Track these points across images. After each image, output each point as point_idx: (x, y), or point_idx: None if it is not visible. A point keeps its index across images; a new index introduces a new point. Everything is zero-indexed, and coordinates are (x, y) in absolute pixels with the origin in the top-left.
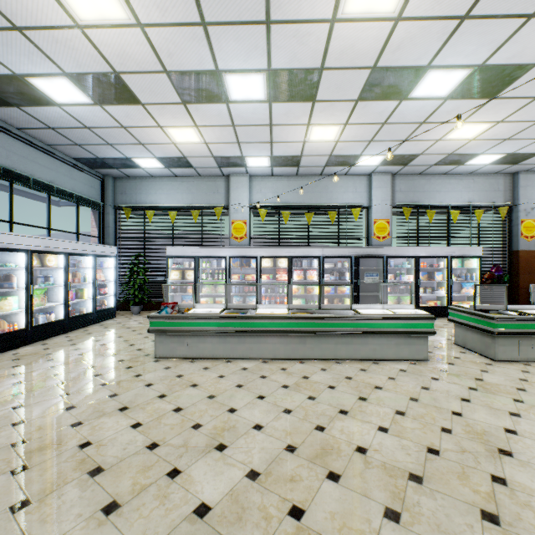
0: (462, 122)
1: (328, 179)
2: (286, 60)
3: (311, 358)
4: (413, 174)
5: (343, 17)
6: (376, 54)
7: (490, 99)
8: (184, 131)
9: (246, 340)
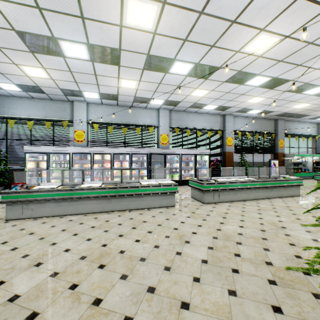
0: (196, 88)
1: (136, 109)
2: (98, 40)
3: (114, 210)
4: (180, 111)
5: (126, 26)
6: (148, 48)
7: (205, 79)
8: (35, 69)
9: (74, 203)
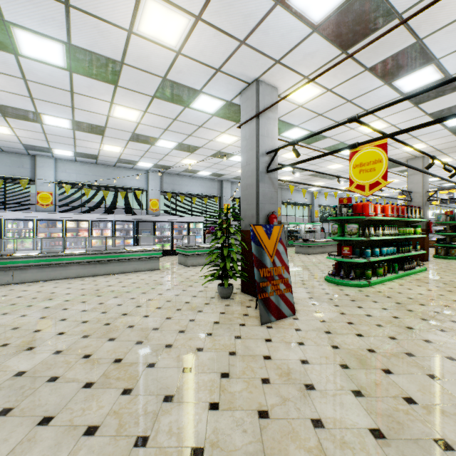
0: (185, 158)
1: (120, 169)
2: (84, 119)
3: (100, 274)
4: (173, 174)
5: (114, 116)
6: (133, 129)
7: (191, 153)
8: None
9: (57, 269)
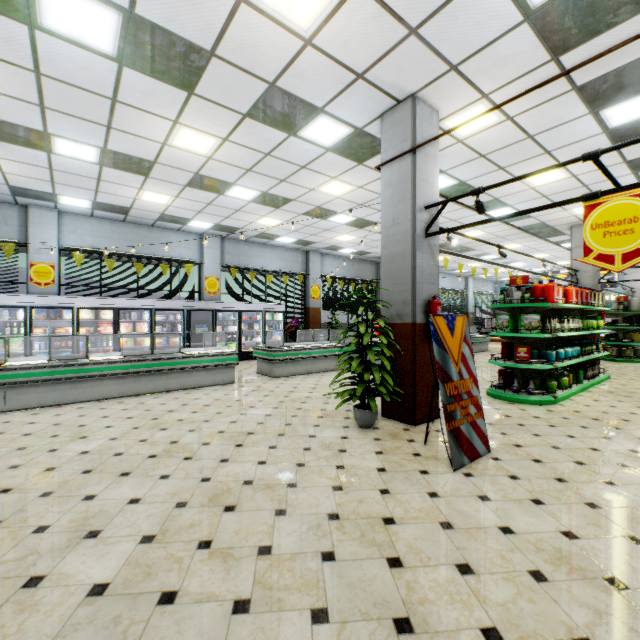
0: (265, 216)
1: (161, 231)
2: (123, 148)
3: (145, 393)
4: (239, 240)
5: (172, 145)
6: (198, 168)
7: (277, 208)
8: None
9: (79, 386)
